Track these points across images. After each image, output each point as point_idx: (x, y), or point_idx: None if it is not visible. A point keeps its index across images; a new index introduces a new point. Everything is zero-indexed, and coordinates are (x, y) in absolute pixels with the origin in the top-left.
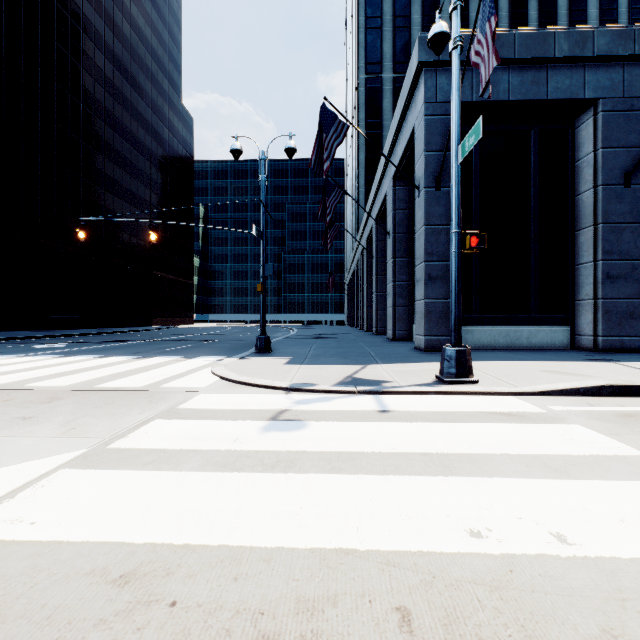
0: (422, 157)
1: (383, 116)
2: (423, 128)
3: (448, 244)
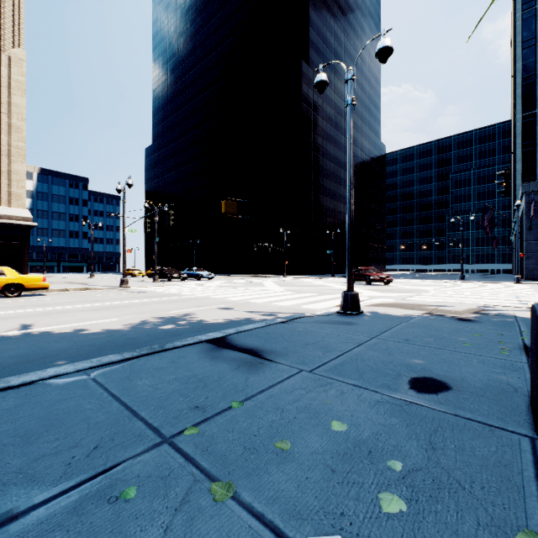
0: (523, 220)
1: (537, 137)
2: (524, 211)
3: (534, 247)
